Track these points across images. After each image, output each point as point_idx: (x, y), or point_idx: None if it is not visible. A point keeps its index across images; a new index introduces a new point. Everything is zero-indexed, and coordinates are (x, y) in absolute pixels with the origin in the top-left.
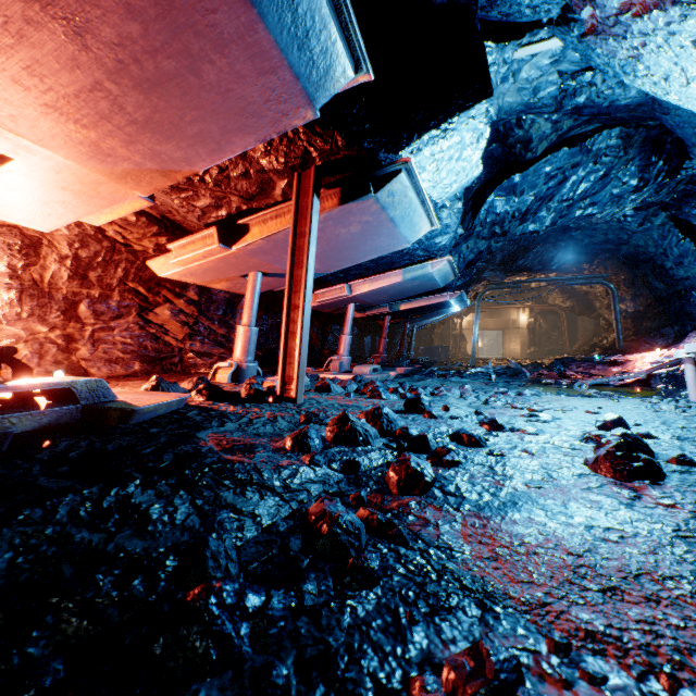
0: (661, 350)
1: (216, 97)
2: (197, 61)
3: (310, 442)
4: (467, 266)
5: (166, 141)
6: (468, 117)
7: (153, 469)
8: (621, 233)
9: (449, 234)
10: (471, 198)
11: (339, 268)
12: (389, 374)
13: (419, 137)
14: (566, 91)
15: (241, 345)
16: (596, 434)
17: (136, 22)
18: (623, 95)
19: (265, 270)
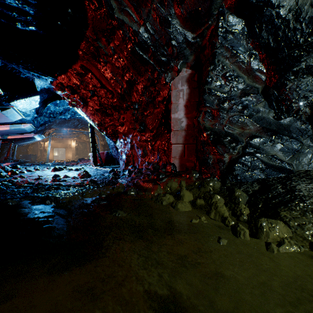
0: None
1: None
2: None
3: None
4: (41, 125)
5: None
6: (32, 98)
7: None
8: None
9: (31, 117)
10: (42, 102)
11: None
12: (3, 164)
13: (17, 100)
14: None
15: None
16: None
17: None
18: None
19: None
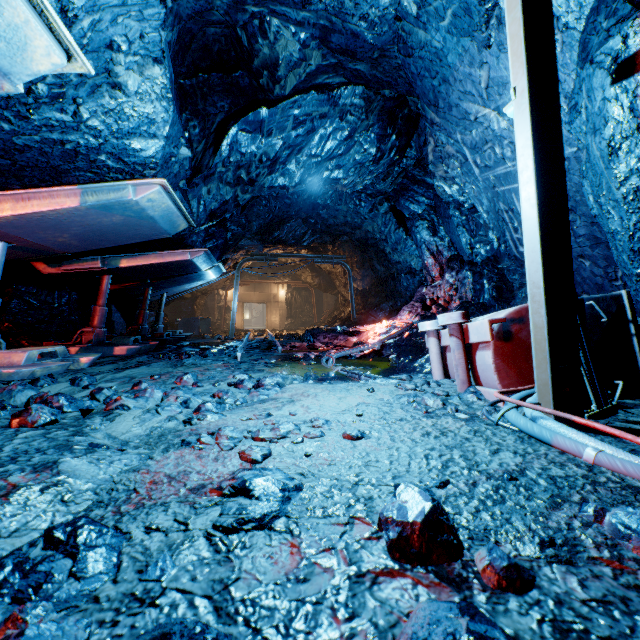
0: (387, 322)
1: None
2: None
3: None
4: (210, 218)
5: None
6: None
7: None
8: (357, 217)
9: (159, 139)
10: (214, 132)
11: None
12: (69, 362)
13: None
14: None
15: None
16: None
17: None
18: (374, 7)
19: None
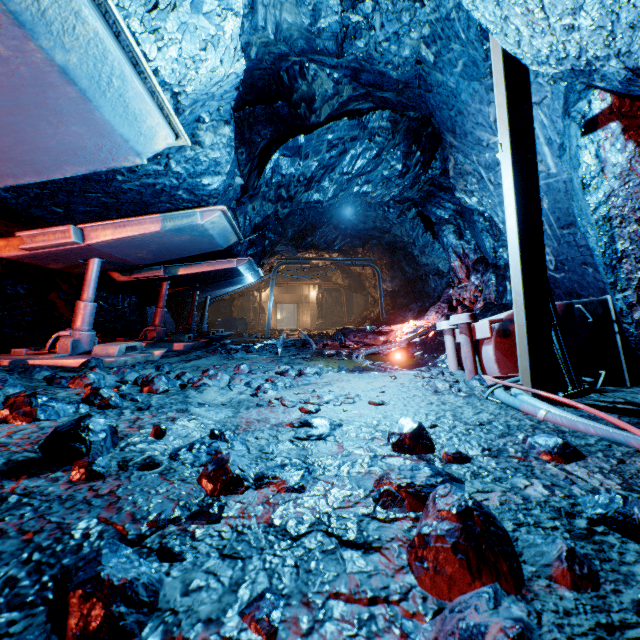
0: (414, 322)
1: None
2: None
3: None
4: (254, 231)
5: None
6: None
7: None
8: (386, 222)
9: (222, 176)
10: (258, 156)
11: (13, 180)
12: (149, 354)
13: None
14: (347, 29)
15: None
16: (401, 484)
17: None
18: (398, 56)
19: None
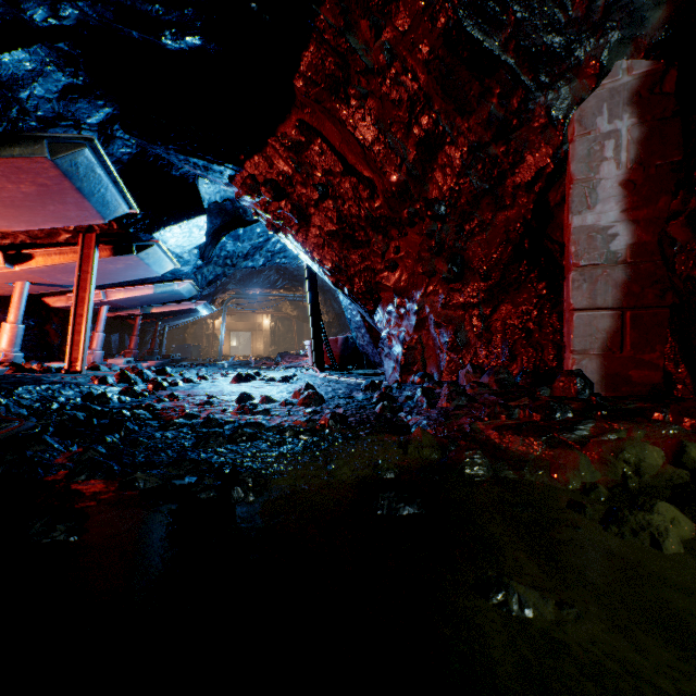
0: None
1: (50, 213)
2: (47, 205)
3: (109, 380)
4: (209, 284)
5: (2, 220)
6: (193, 222)
7: (48, 383)
8: None
9: (191, 265)
10: (211, 234)
11: (102, 283)
12: (143, 364)
13: (165, 229)
14: None
15: (9, 339)
16: None
17: (24, 195)
18: None
19: (35, 281)
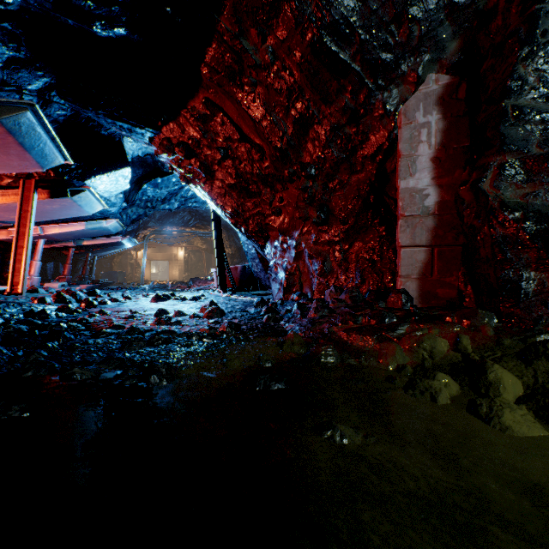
0: None
1: None
2: None
3: (47, 300)
4: (132, 222)
5: None
6: (119, 172)
7: None
8: None
9: (117, 207)
10: (135, 182)
11: (40, 220)
12: (76, 287)
13: (95, 177)
14: None
15: None
16: None
17: None
18: None
19: None
